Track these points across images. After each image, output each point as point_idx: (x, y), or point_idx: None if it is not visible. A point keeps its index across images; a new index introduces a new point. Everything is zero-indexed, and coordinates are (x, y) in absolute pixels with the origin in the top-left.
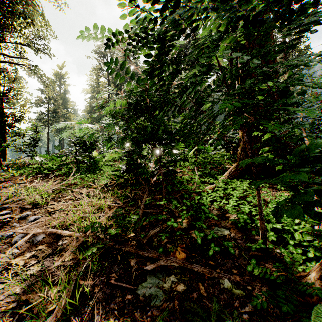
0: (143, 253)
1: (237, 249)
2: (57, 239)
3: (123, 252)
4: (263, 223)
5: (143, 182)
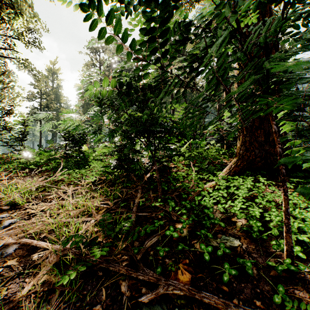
0: (137, 275)
1: (254, 267)
2: (32, 251)
3: (111, 271)
4: (290, 236)
5: (135, 179)
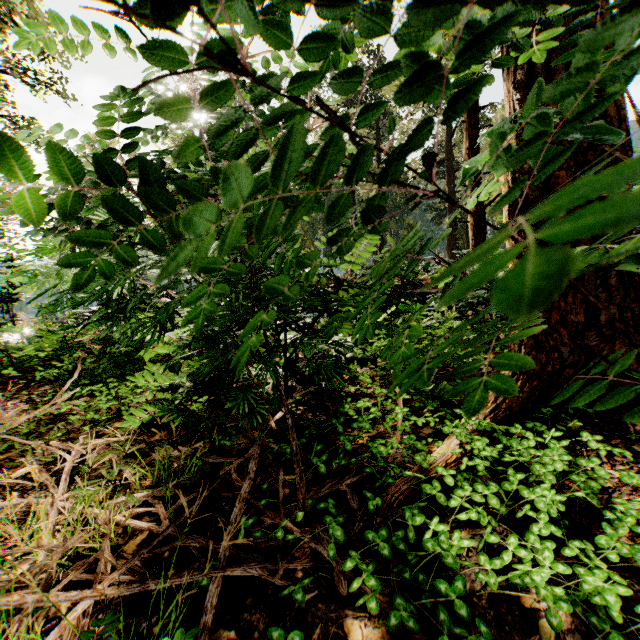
0: None
1: None
2: None
3: None
4: None
5: (246, 424)
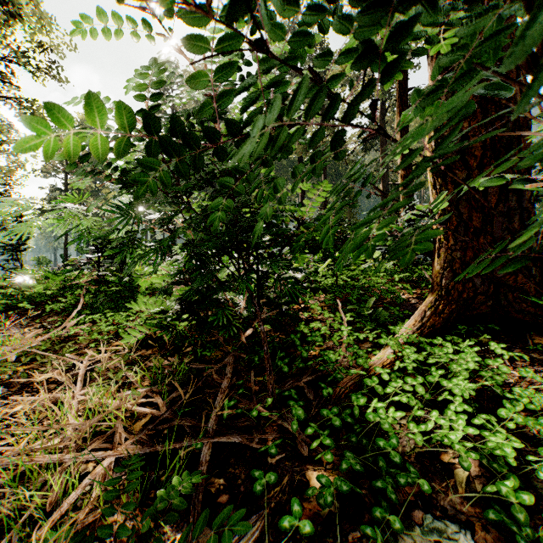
0: None
1: None
2: None
3: None
4: None
5: (221, 340)
